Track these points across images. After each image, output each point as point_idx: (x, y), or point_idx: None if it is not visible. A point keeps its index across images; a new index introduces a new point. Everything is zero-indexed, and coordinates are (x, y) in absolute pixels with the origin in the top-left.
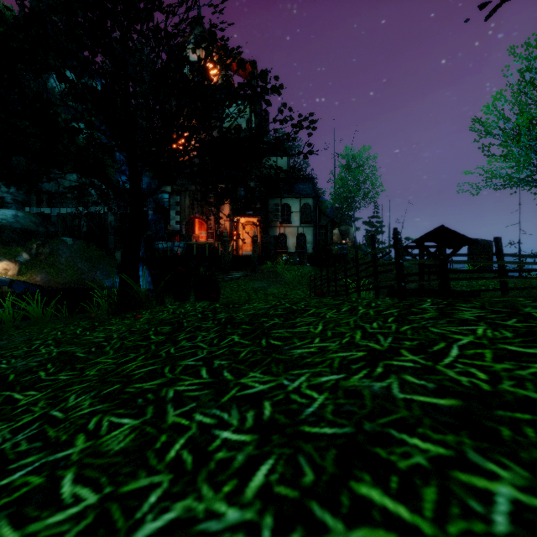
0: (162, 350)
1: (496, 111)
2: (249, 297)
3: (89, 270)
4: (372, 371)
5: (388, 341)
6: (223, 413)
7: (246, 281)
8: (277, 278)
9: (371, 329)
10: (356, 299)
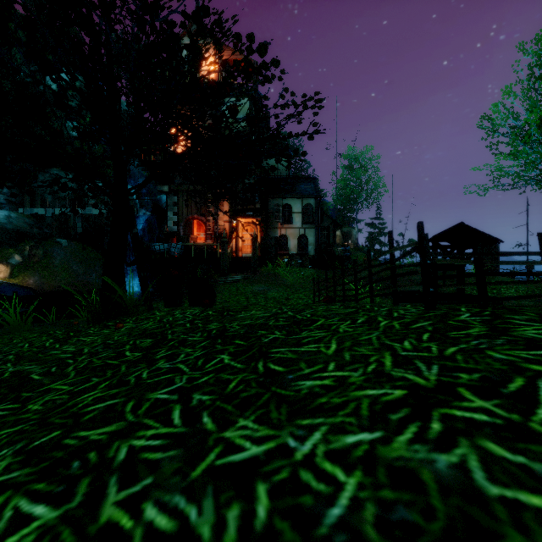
0: (132, 373)
1: (504, 107)
2: (248, 301)
3: (84, 273)
4: (426, 428)
5: (434, 371)
6: (190, 505)
7: (245, 284)
8: (278, 281)
9: (403, 351)
10: (370, 306)
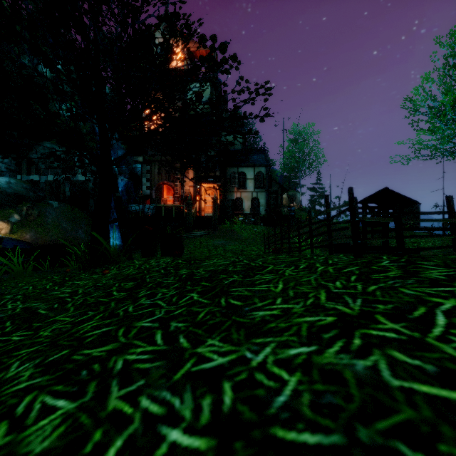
0: (121, 308)
1: (424, 91)
2: (210, 253)
3: (72, 229)
4: (349, 343)
5: (358, 303)
6: (174, 397)
7: (207, 239)
8: (234, 236)
9: (335, 289)
10: (310, 255)
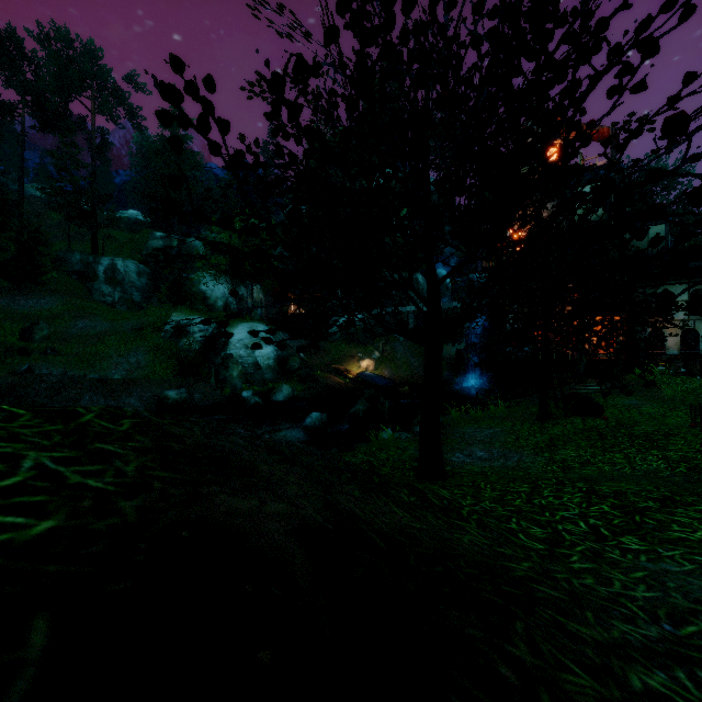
0: (605, 441)
1: None
2: (622, 415)
3: (419, 365)
4: (695, 453)
5: None
6: (646, 456)
7: (612, 395)
8: (650, 393)
9: None
10: None
